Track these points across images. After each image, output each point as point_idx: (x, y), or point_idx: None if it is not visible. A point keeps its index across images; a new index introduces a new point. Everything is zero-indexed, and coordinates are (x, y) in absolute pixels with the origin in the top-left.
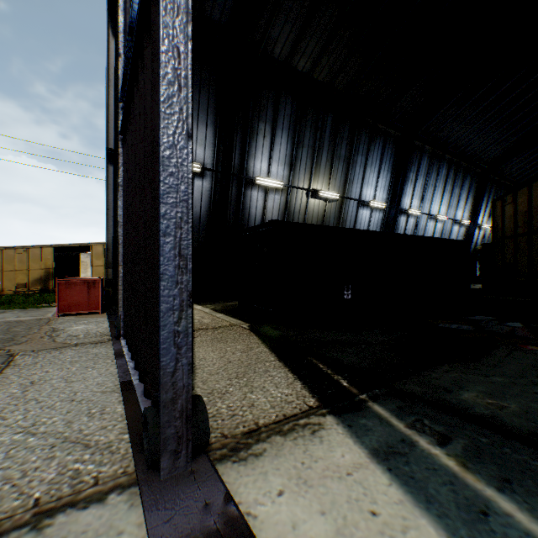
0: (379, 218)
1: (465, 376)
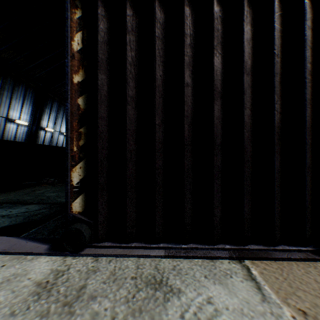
0: (25, 130)
1: (1, 195)
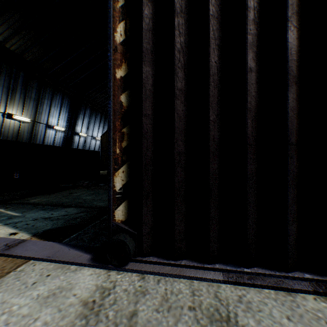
0: (62, 136)
1: (42, 197)
